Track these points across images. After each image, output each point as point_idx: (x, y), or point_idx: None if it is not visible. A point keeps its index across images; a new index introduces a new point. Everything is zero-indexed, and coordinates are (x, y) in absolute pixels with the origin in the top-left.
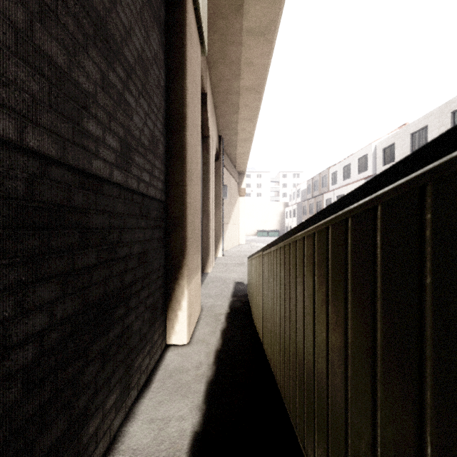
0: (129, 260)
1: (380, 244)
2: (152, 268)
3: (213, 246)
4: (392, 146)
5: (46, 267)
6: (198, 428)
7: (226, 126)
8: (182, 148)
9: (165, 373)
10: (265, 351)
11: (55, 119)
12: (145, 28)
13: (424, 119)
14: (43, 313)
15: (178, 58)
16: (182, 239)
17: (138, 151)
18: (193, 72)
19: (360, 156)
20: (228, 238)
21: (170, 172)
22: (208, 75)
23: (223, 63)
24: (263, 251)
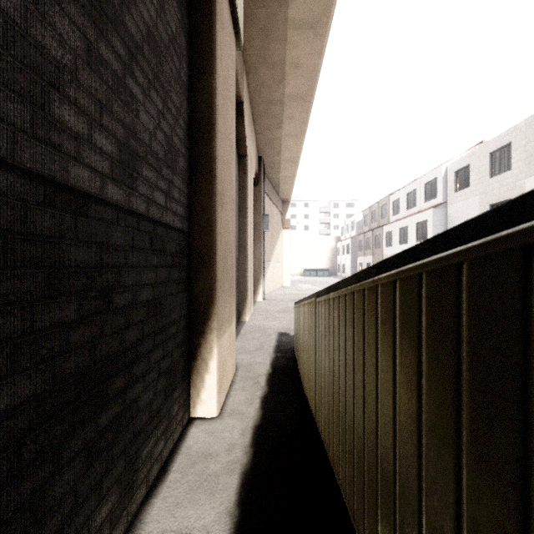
0: (133, 311)
1: None
2: (169, 319)
3: (251, 288)
4: (466, 167)
5: None
6: None
7: (267, 143)
8: (210, 162)
9: (186, 458)
10: (320, 433)
11: None
12: None
13: (506, 135)
14: None
15: (205, 45)
16: (210, 281)
17: (148, 162)
18: (226, 67)
19: (427, 181)
20: (269, 279)
21: (194, 194)
22: (246, 80)
23: (264, 65)
24: (317, 297)
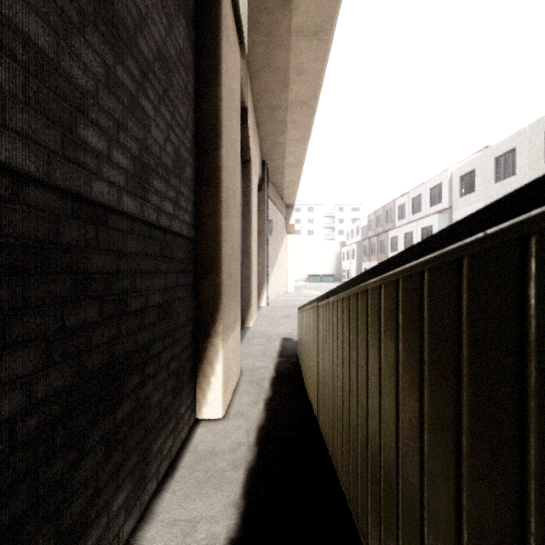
0: (145, 314)
1: (536, 301)
2: (177, 323)
3: (255, 294)
4: (472, 172)
5: (21, 327)
6: (235, 533)
7: (270, 148)
8: (216, 171)
9: (193, 456)
10: (322, 430)
11: (34, 122)
12: (167, 16)
13: (511, 140)
14: (15, 392)
15: (211, 58)
16: (216, 286)
17: (158, 174)
18: (230, 77)
19: (432, 185)
20: (273, 285)
21: (200, 202)
22: (250, 86)
23: (268, 71)
24: (319, 302)
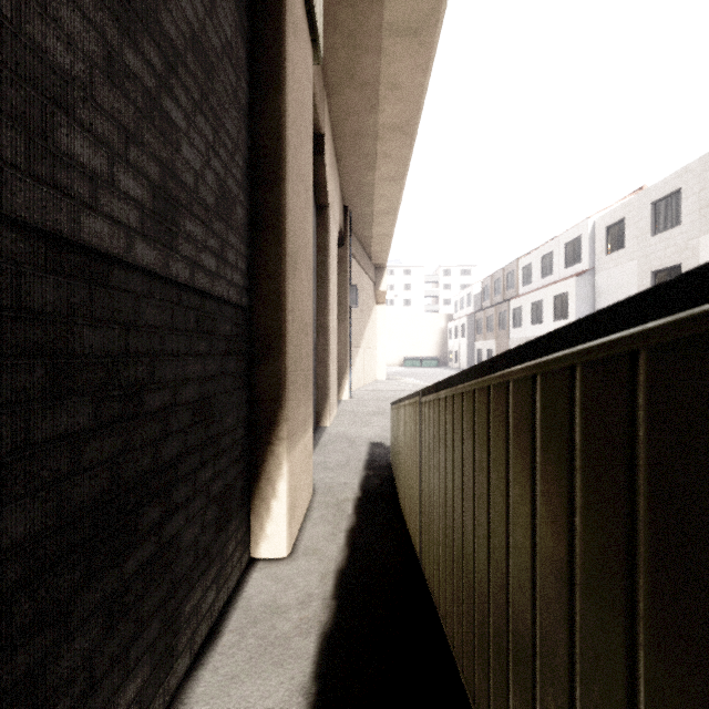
0: (173, 416)
1: None
2: (222, 426)
3: (334, 383)
4: (621, 222)
5: None
6: None
7: (355, 190)
8: (278, 214)
9: (245, 614)
10: (427, 580)
11: None
12: None
13: (674, 179)
14: None
15: (272, 56)
16: (278, 374)
17: (193, 213)
18: (299, 86)
19: (568, 240)
20: (358, 370)
21: (257, 256)
22: (327, 105)
23: (351, 85)
24: (423, 396)
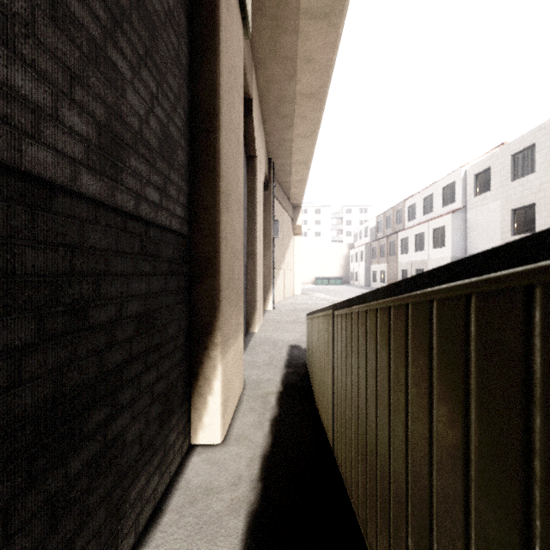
0: (118, 328)
1: None
2: (165, 335)
3: (260, 298)
4: (487, 170)
5: None
6: None
7: (277, 145)
8: (213, 157)
9: (185, 495)
10: (340, 468)
11: None
12: None
13: (530, 136)
14: None
15: (208, 26)
16: (213, 291)
17: (138, 152)
18: (231, 53)
19: (445, 185)
20: (280, 287)
21: (196, 193)
22: (255, 76)
23: (274, 60)
24: (335, 310)
